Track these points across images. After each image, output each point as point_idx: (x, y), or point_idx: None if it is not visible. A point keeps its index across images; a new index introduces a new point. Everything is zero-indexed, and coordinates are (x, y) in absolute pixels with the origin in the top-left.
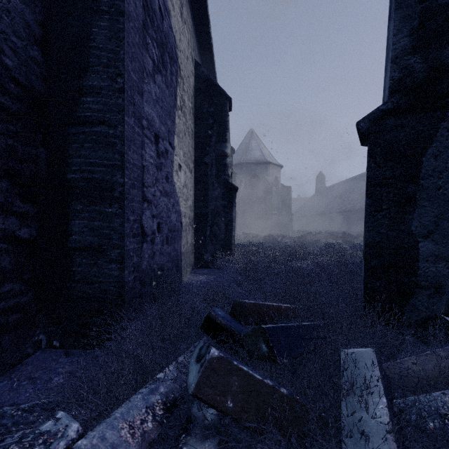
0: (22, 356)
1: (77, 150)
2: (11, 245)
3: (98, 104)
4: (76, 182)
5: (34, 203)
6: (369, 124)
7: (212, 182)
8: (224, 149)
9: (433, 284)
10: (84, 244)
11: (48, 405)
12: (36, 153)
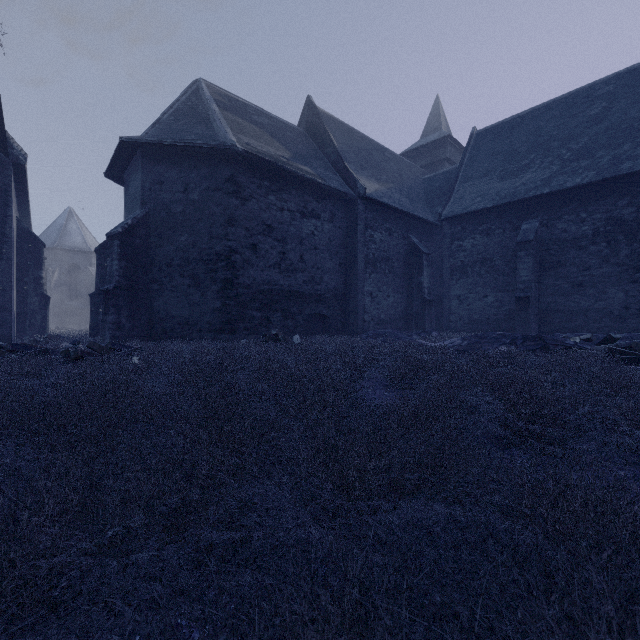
0: None
1: None
2: None
3: (2, 285)
4: None
5: None
6: (91, 296)
7: (31, 293)
8: (41, 274)
9: None
10: None
11: None
12: None
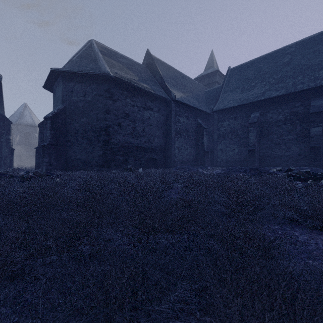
0: None
1: None
2: None
3: None
4: None
5: None
6: (36, 148)
7: (4, 147)
8: (10, 137)
9: None
10: None
11: None
12: None
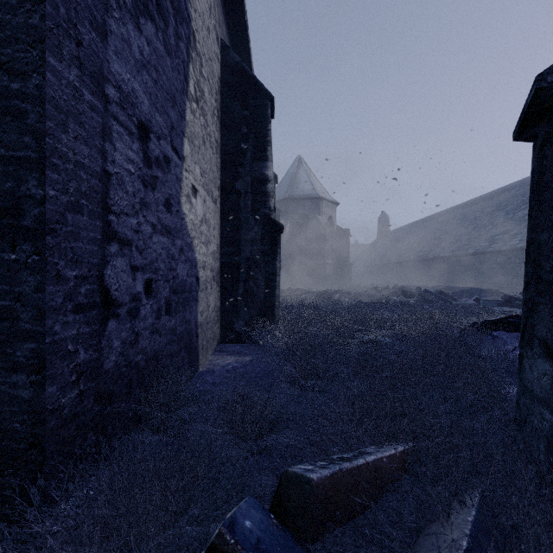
0: None
1: None
2: None
3: None
4: None
5: None
6: None
7: (246, 218)
8: (264, 170)
9: None
10: None
11: None
12: None
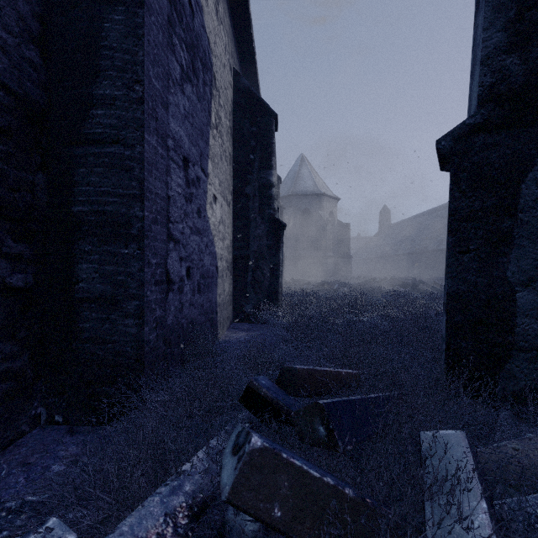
0: (14, 435)
1: (85, 176)
2: (0, 296)
3: (111, 118)
4: (84, 216)
5: (31, 243)
6: (452, 143)
7: (254, 218)
8: (269, 177)
9: (535, 345)
10: (94, 294)
11: (41, 504)
12: (33, 179)
